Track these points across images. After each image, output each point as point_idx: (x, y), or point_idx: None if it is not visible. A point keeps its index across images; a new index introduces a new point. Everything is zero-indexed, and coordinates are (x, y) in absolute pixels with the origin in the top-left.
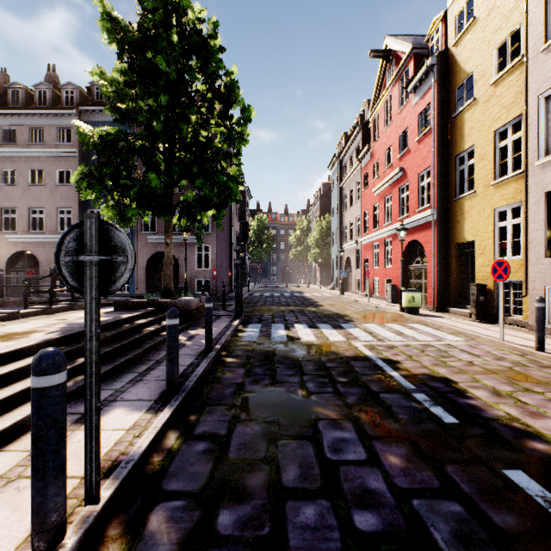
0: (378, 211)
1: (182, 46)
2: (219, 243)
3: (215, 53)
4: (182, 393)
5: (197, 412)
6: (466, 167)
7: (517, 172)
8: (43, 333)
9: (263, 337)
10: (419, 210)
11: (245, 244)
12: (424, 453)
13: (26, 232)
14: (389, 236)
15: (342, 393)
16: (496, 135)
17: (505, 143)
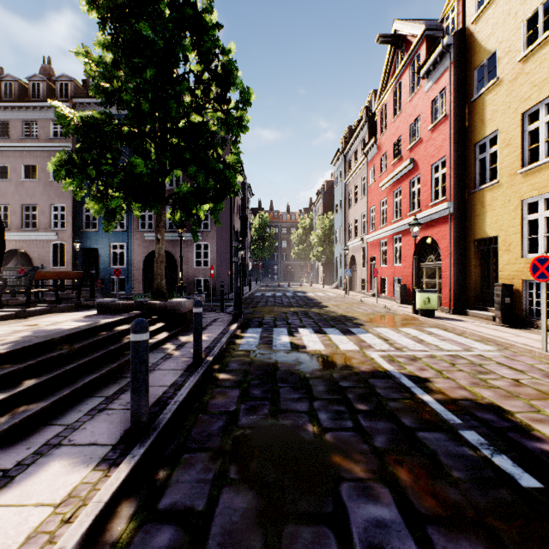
0: (385, 206)
1: (173, 20)
2: (219, 240)
3: (211, 30)
4: (152, 432)
5: (169, 464)
6: (487, 155)
7: None
8: None
9: (263, 345)
10: (433, 204)
11: (247, 243)
12: None
13: (19, 230)
14: (398, 232)
15: (365, 429)
16: (524, 117)
17: (536, 125)
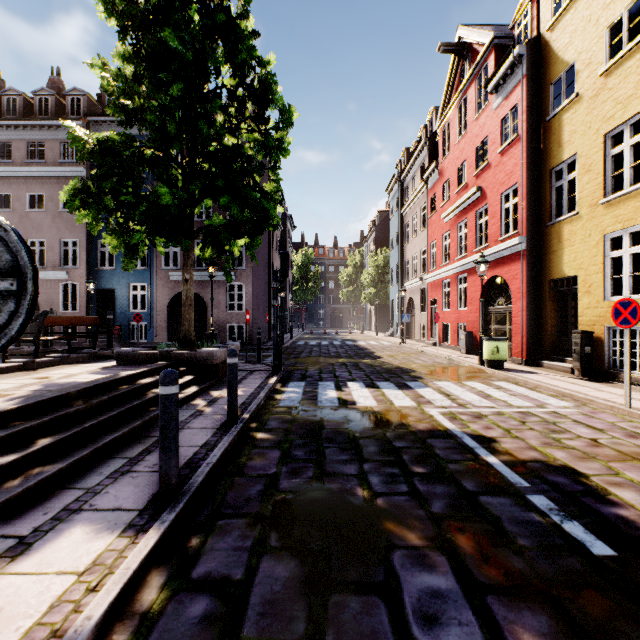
0: (448, 241)
1: (203, 28)
2: (256, 281)
3: (247, 39)
4: (183, 496)
5: (203, 531)
6: (565, 182)
7: (638, 185)
8: (3, 399)
9: (306, 401)
10: (503, 238)
11: (287, 283)
12: (582, 627)
13: None
14: (463, 271)
15: (422, 494)
16: (607, 139)
17: (620, 149)
